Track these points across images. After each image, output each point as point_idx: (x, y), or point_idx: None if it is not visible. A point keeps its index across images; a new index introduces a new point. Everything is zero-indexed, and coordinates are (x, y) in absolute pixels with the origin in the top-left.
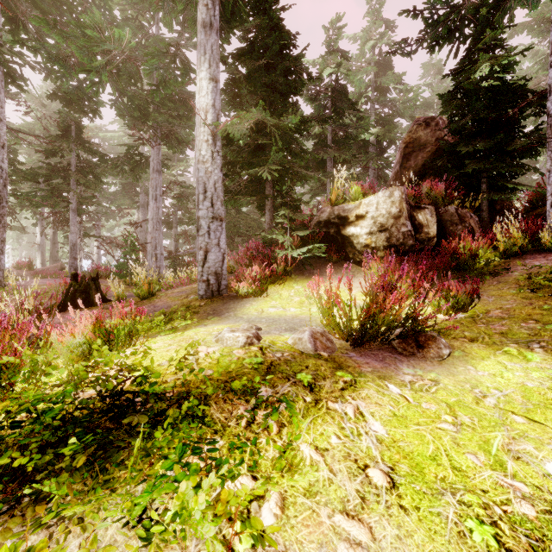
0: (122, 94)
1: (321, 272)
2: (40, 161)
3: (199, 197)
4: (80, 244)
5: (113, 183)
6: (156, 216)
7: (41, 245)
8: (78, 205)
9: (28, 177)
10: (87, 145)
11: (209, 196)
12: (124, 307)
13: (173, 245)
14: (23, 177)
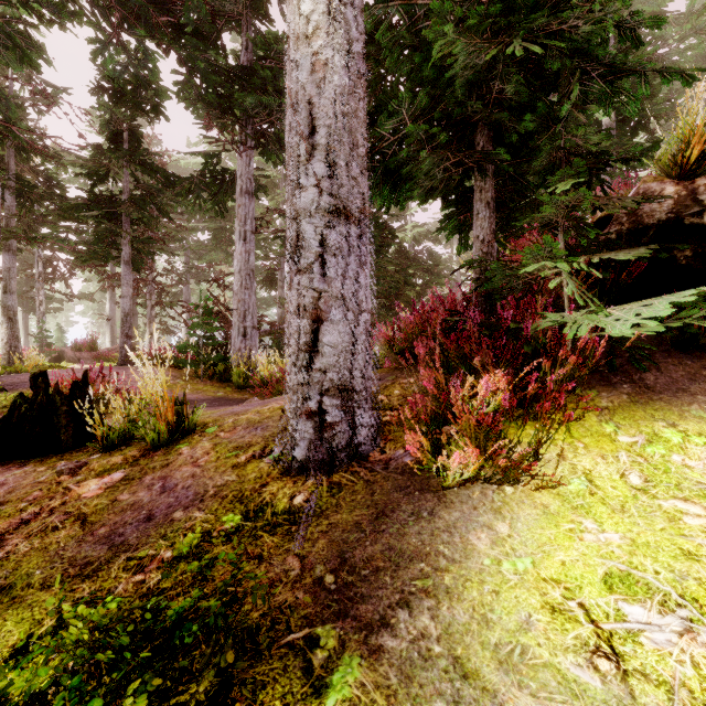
0: (193, 70)
1: (671, 379)
2: (76, 188)
3: (294, 145)
4: (150, 314)
5: (199, 229)
6: (245, 266)
7: (111, 317)
8: (133, 254)
9: (64, 214)
10: (143, 158)
11: (323, 142)
12: (98, 476)
13: (278, 313)
14: (59, 215)
